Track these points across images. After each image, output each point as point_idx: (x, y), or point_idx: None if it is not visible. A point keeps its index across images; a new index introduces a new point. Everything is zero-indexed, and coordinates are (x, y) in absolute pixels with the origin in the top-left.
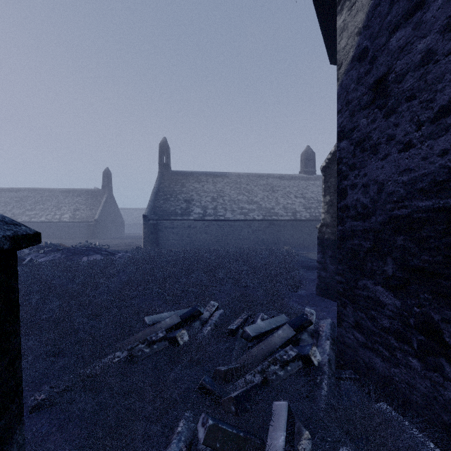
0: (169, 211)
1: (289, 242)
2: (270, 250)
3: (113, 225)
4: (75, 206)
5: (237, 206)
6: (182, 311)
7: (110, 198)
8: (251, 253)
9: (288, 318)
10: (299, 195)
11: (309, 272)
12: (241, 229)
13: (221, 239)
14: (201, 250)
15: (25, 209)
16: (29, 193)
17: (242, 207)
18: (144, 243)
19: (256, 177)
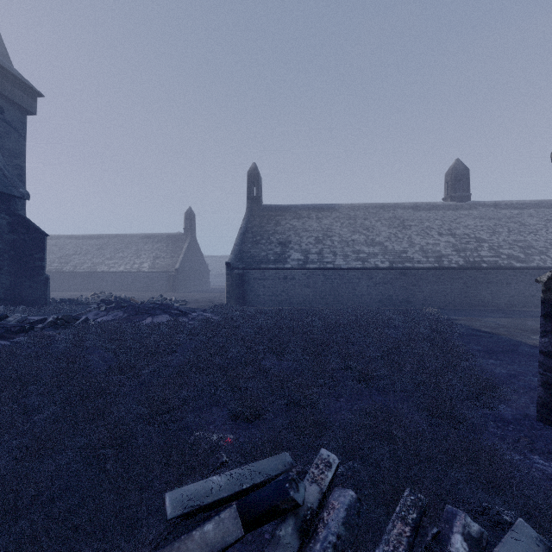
0: (259, 258)
1: (431, 300)
2: (404, 313)
3: (197, 276)
4: (154, 253)
5: (352, 249)
6: (258, 468)
7: (193, 243)
8: (377, 318)
9: (541, 537)
10: (445, 231)
11: (490, 358)
12: (357, 281)
13: (329, 295)
14: (301, 311)
15: (104, 258)
16: (109, 240)
17: (358, 250)
18: (227, 299)
19: (378, 208)
